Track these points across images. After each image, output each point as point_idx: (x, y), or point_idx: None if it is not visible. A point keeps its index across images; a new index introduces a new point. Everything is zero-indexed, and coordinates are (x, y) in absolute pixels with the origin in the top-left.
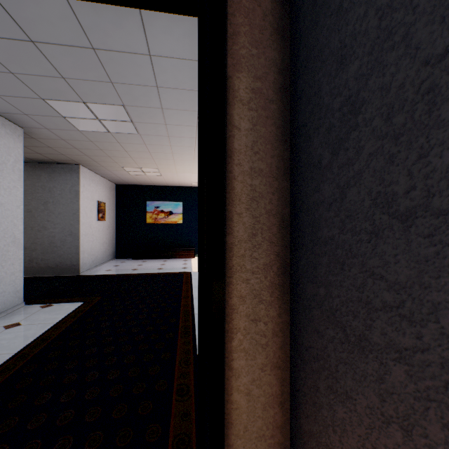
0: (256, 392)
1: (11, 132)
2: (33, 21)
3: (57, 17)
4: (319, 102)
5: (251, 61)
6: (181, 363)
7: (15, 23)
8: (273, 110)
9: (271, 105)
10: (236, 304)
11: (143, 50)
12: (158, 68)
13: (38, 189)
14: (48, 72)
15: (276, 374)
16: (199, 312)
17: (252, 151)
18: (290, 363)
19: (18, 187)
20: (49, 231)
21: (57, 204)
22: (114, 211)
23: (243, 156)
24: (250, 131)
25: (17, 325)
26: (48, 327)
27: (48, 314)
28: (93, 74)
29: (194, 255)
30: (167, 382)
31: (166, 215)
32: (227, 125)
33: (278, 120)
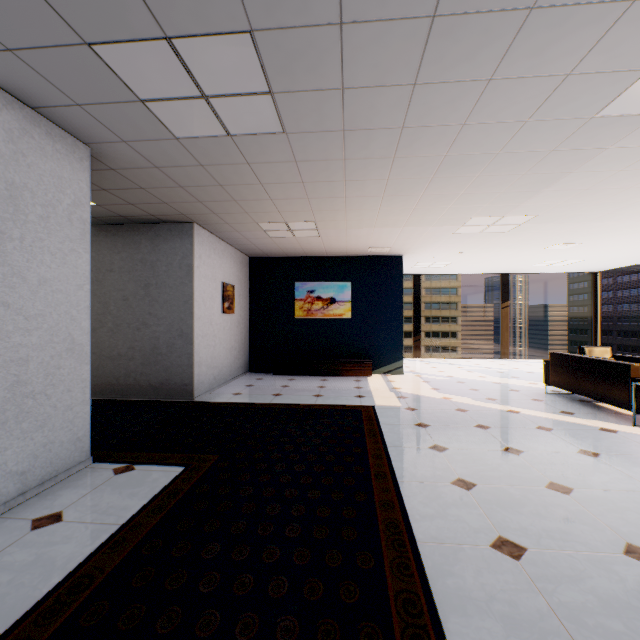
0: None
1: (65, 151)
2: None
3: None
4: None
5: None
6: None
7: None
8: None
9: None
10: None
11: None
12: None
13: (136, 264)
14: None
15: None
16: None
17: None
18: None
19: (80, 252)
20: (151, 330)
21: (162, 287)
22: (247, 299)
23: None
24: None
25: (53, 522)
26: (102, 539)
27: (118, 494)
28: None
29: (371, 371)
30: None
31: (325, 305)
32: None
33: None
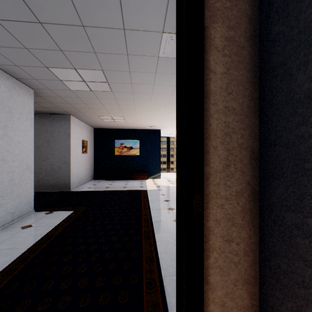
0: (229, 304)
1: (26, 92)
2: (41, 6)
3: (58, 1)
4: (307, 38)
5: (225, 13)
6: (147, 260)
7: (29, 9)
8: (244, 55)
9: (242, 51)
10: (212, 226)
11: (119, 25)
12: (129, 39)
13: (43, 131)
14: (51, 46)
15: (246, 288)
16: (177, 231)
17: (226, 92)
18: (259, 280)
19: (30, 130)
20: (50, 161)
21: (56, 142)
22: (93, 147)
23: (218, 97)
24: (224, 74)
25: (29, 227)
26: (50, 229)
27: (50, 219)
28: (82, 46)
29: (148, 177)
30: (138, 276)
31: (128, 149)
32: (204, 69)
33: (248, 64)
